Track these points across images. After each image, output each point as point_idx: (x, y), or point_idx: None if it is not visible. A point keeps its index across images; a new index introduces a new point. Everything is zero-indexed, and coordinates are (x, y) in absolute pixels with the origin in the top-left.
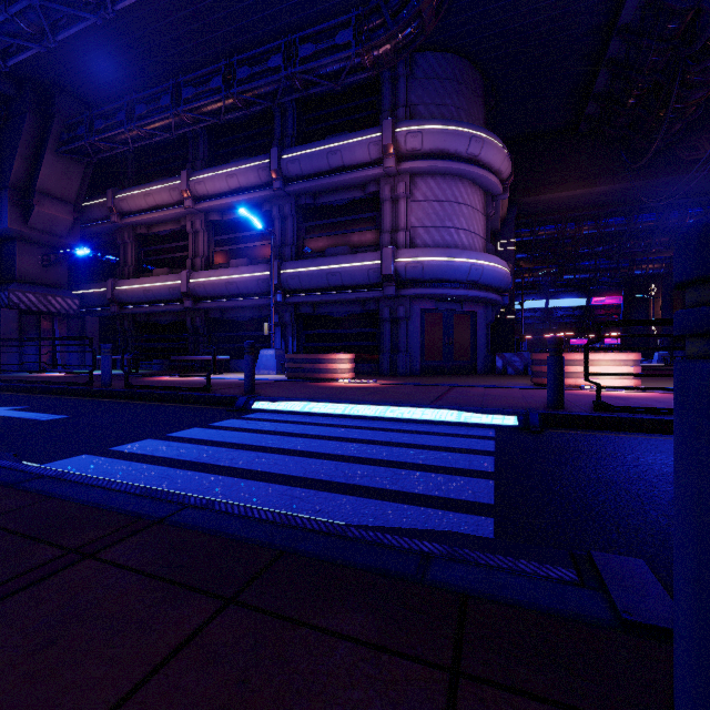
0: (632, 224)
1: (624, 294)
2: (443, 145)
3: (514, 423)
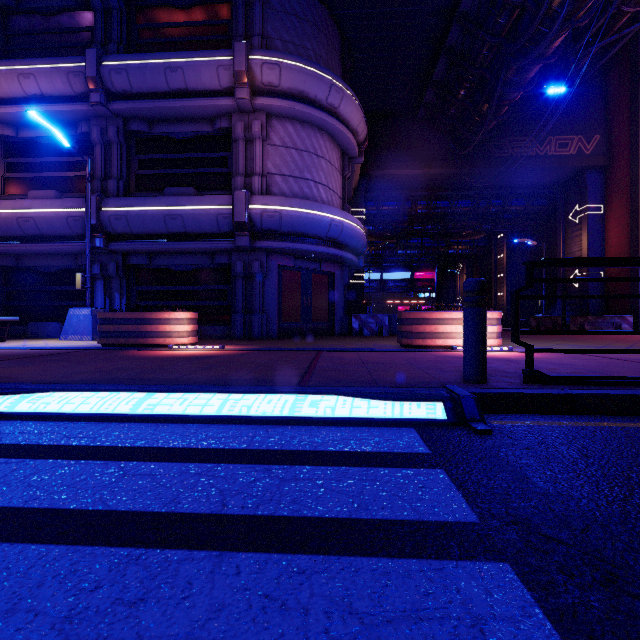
0: (454, 207)
1: (437, 270)
2: (302, 87)
3: (440, 414)
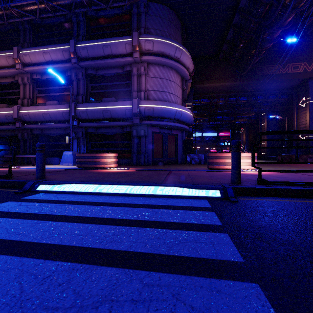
0: (238, 101)
1: (231, 131)
2: (163, 50)
3: (218, 195)
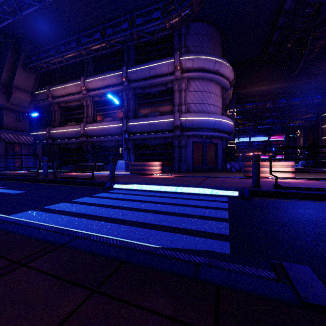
0: (289, 102)
1: (285, 135)
2: (202, 65)
3: (236, 194)
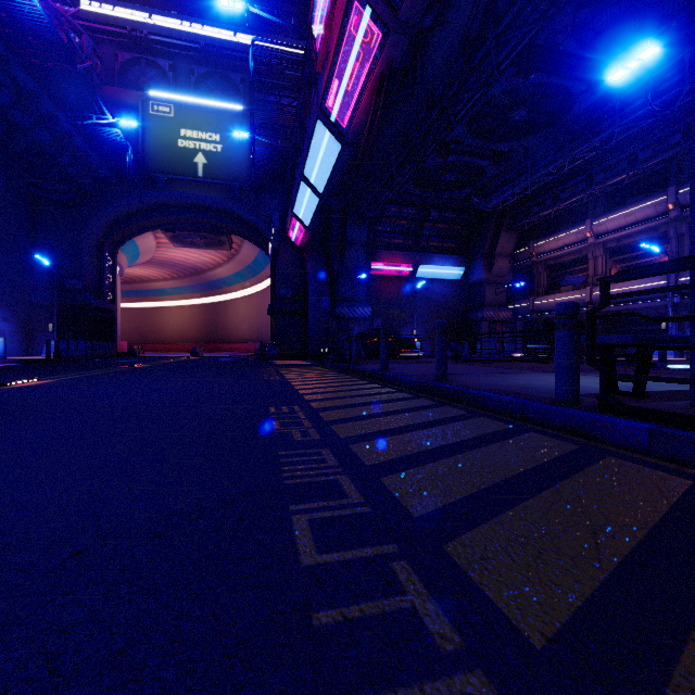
0: None
1: None
2: None
3: None
